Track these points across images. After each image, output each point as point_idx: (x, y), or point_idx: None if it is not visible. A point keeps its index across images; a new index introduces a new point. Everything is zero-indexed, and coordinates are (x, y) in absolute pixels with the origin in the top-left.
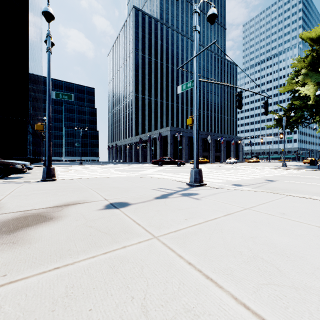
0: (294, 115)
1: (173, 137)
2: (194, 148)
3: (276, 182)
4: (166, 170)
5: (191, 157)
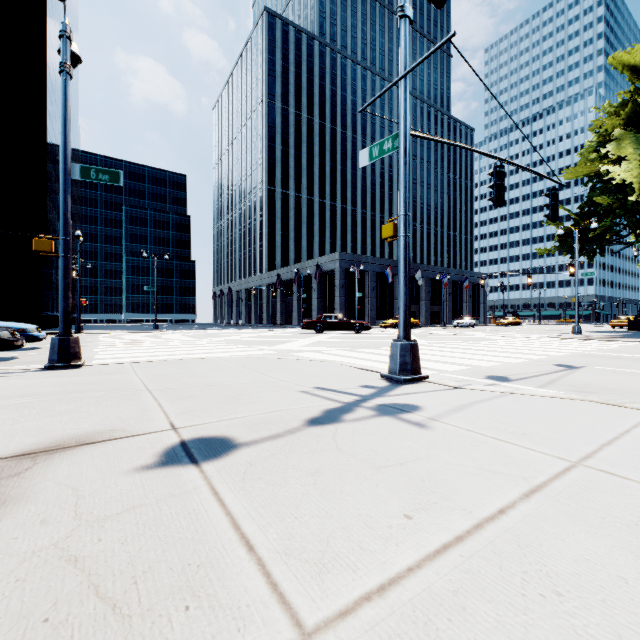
0: (597, 226)
1: (345, 273)
2: (399, 293)
3: (584, 371)
4: (333, 342)
5: (383, 315)
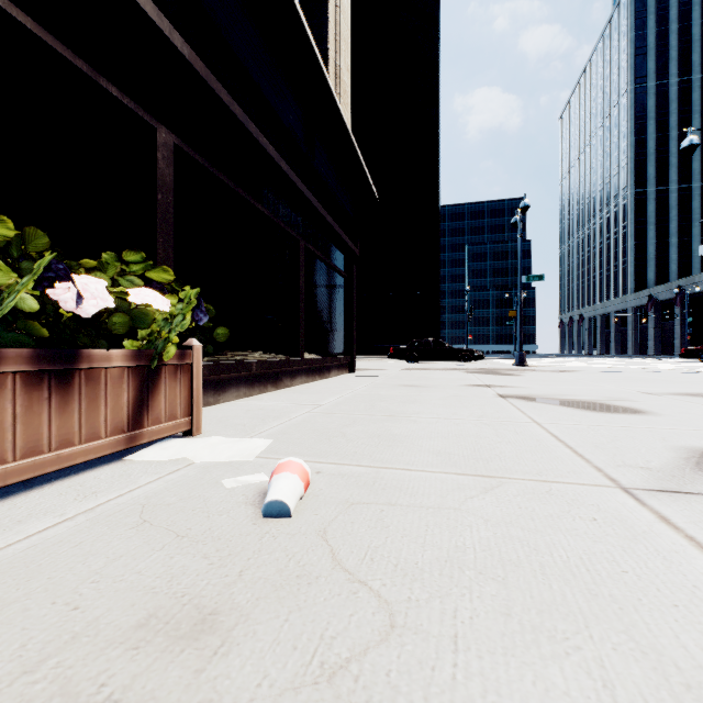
0: None
1: None
2: None
3: None
4: None
5: None
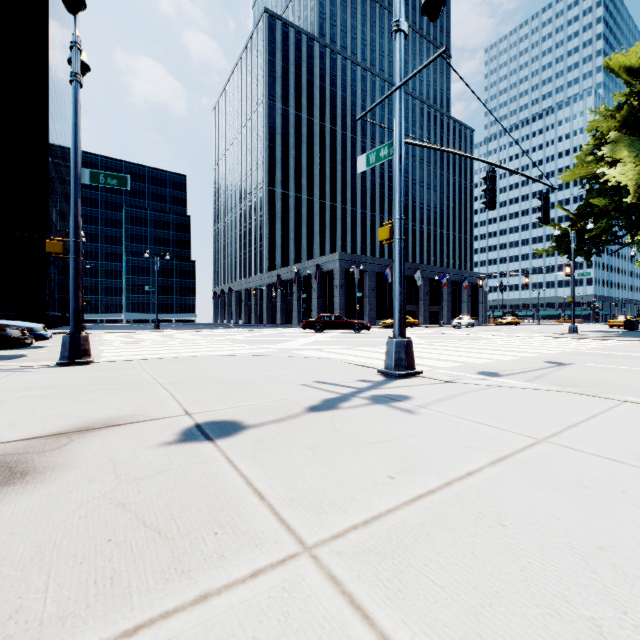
0: (593, 227)
1: (345, 273)
2: (394, 293)
3: (572, 368)
4: (332, 341)
5: (382, 315)
